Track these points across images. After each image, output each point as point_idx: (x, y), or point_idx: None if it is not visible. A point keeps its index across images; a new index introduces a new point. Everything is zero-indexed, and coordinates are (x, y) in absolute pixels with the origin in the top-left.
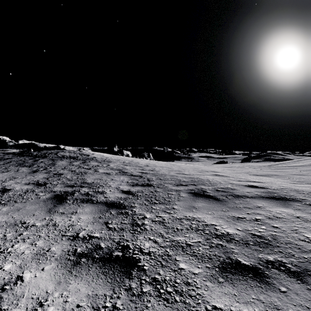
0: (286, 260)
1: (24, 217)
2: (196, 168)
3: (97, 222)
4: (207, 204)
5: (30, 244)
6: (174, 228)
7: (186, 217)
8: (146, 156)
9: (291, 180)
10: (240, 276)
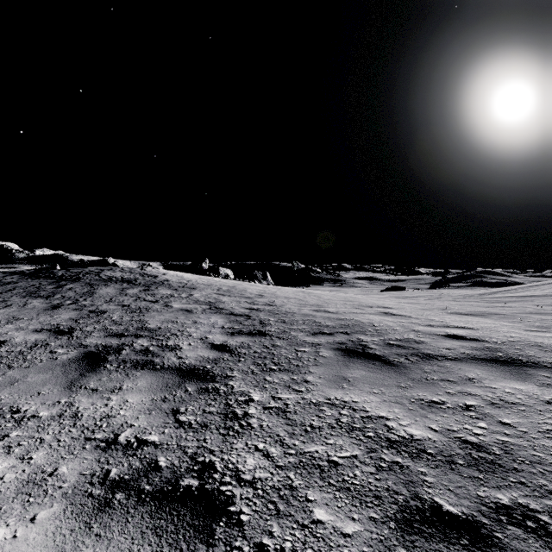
0: (537, 503)
1: (19, 398)
2: (349, 301)
3: (159, 409)
4: (371, 372)
5: (20, 459)
6: (305, 424)
7: (329, 400)
8: (261, 277)
9: (525, 323)
10: (443, 543)
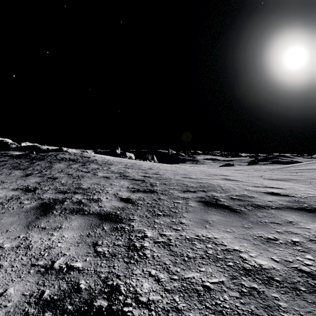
0: None
1: None
2: (203, 172)
3: (84, 242)
4: (223, 217)
5: None
6: (183, 255)
7: (198, 237)
8: (150, 158)
9: (314, 185)
10: None
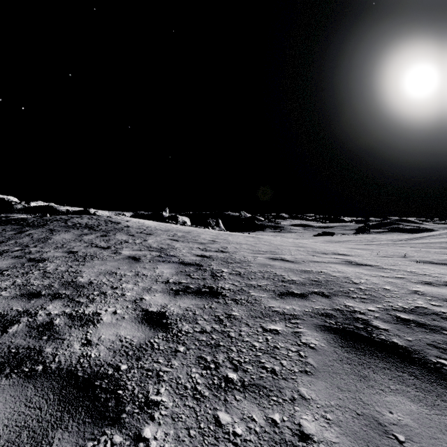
0: None
1: None
2: (300, 247)
3: None
4: (427, 407)
5: None
6: None
7: None
8: (214, 224)
9: None
10: None
